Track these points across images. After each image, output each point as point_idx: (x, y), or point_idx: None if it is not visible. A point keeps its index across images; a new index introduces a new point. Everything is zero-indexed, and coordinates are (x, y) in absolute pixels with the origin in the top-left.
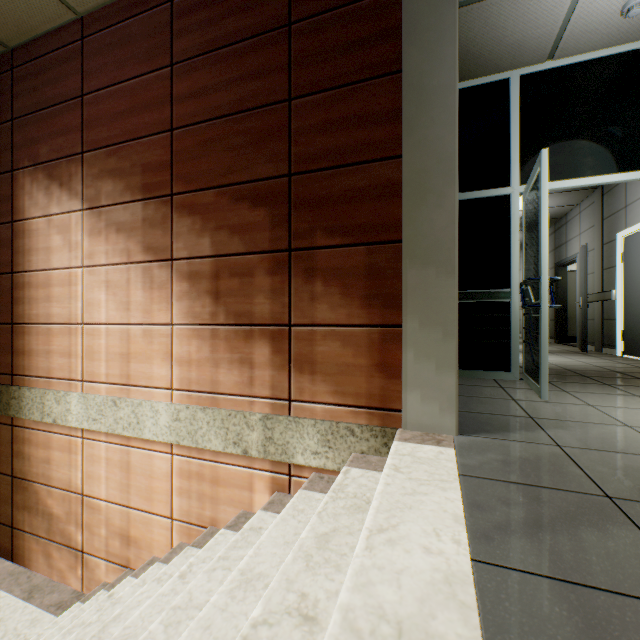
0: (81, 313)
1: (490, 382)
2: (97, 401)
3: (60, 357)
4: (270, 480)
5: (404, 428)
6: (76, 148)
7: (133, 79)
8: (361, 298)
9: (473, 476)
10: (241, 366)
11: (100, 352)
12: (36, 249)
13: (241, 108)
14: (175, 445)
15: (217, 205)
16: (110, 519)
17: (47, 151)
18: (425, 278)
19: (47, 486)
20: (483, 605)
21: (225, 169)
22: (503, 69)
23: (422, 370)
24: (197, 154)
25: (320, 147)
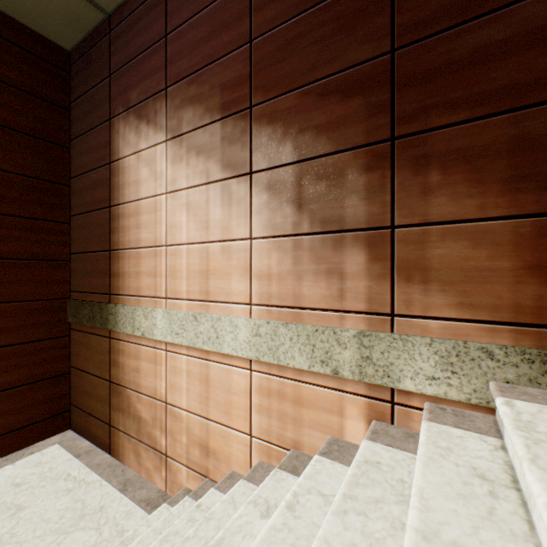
0: (165, 236)
1: None
2: (179, 316)
3: (147, 277)
4: (365, 406)
5: None
6: (160, 86)
7: (212, 4)
8: (501, 182)
9: None
10: (328, 277)
11: (181, 271)
12: (128, 183)
13: None
14: (254, 361)
15: (300, 107)
16: (190, 428)
17: (136, 95)
18: None
19: (136, 392)
20: None
21: (309, 66)
22: None
23: None
24: (277, 58)
25: (436, 6)
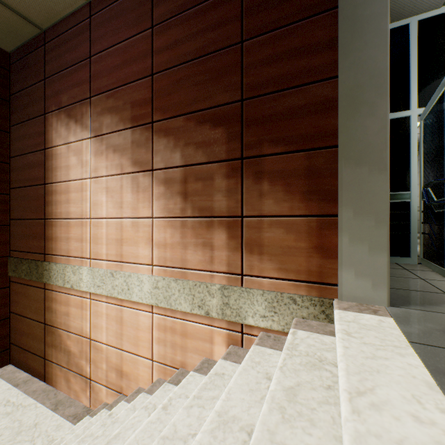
0: (89, 211)
1: (394, 265)
2: (100, 273)
3: (75, 242)
4: (226, 336)
5: (339, 299)
6: (86, 95)
7: (125, 41)
8: (301, 194)
9: (423, 344)
10: (204, 248)
11: (102, 238)
12: (60, 167)
13: (204, 53)
14: (154, 306)
15: (185, 127)
16: (109, 357)
17: (67, 98)
18: (359, 175)
19: (67, 332)
20: None
21: (191, 100)
22: (404, 16)
23: (356, 251)
24: (170, 91)
25: (267, 76)
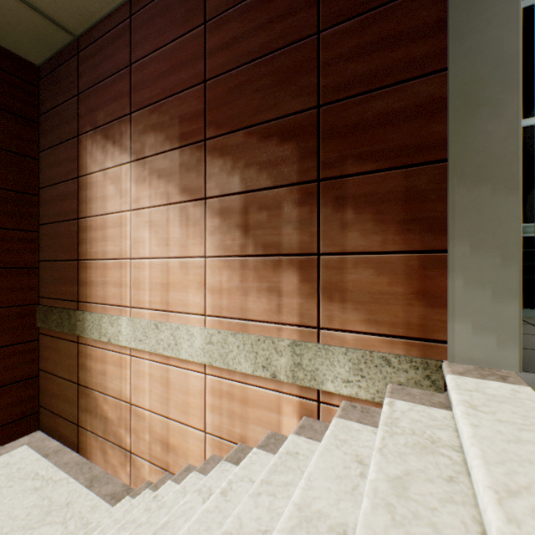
0: (129, 249)
1: None
2: (142, 324)
3: (113, 287)
4: (298, 404)
5: (451, 361)
6: (125, 110)
7: (171, 42)
8: (397, 224)
9: None
10: (269, 294)
11: (144, 282)
12: (95, 198)
13: (269, 50)
14: (208, 366)
15: (246, 144)
16: (152, 427)
17: (103, 116)
18: (477, 197)
19: (103, 394)
20: None
21: (254, 110)
22: None
23: (474, 298)
24: (227, 100)
25: (351, 74)
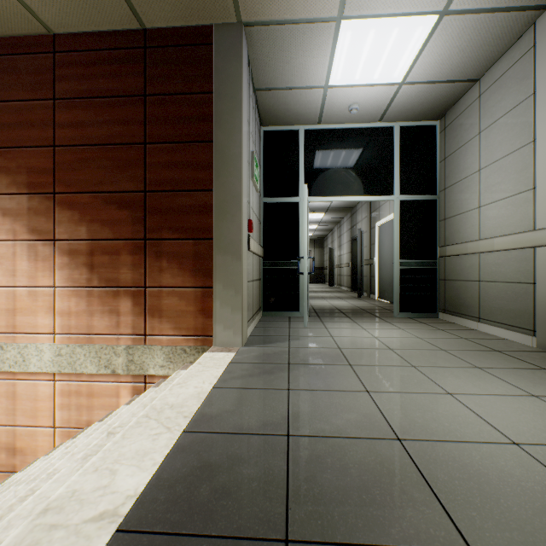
0: None
1: (286, 318)
2: None
3: None
4: (132, 388)
5: (215, 346)
6: None
7: (19, 101)
8: (191, 271)
9: (236, 362)
10: (111, 315)
11: None
12: None
13: (111, 142)
14: (57, 374)
15: (92, 205)
16: None
17: None
18: (226, 261)
19: None
20: (208, 397)
21: (98, 181)
22: (295, 124)
23: (224, 312)
24: (76, 167)
25: (165, 177)
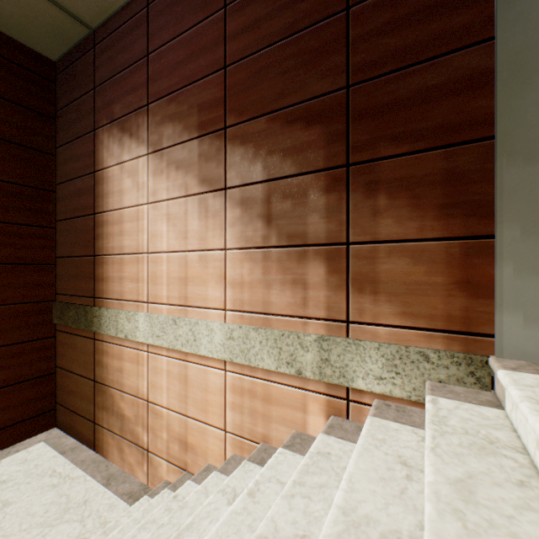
0: (146, 244)
1: None
2: (160, 320)
3: (130, 282)
4: (325, 403)
5: (498, 356)
6: (142, 102)
7: (190, 29)
8: (436, 208)
9: None
10: (293, 287)
11: (162, 277)
12: (112, 192)
13: (293, 30)
14: (228, 362)
15: (269, 131)
16: (170, 425)
17: (120, 109)
18: (530, 176)
19: (120, 391)
20: None
21: (277, 94)
22: None
23: (525, 287)
24: (249, 85)
25: (383, 50)
